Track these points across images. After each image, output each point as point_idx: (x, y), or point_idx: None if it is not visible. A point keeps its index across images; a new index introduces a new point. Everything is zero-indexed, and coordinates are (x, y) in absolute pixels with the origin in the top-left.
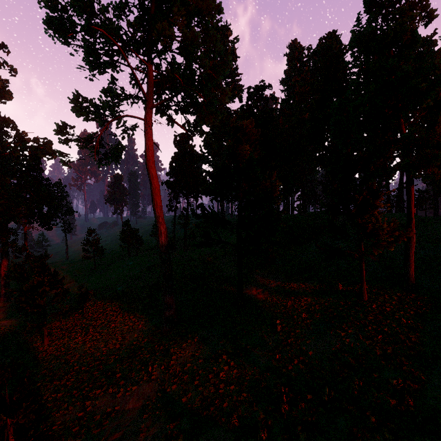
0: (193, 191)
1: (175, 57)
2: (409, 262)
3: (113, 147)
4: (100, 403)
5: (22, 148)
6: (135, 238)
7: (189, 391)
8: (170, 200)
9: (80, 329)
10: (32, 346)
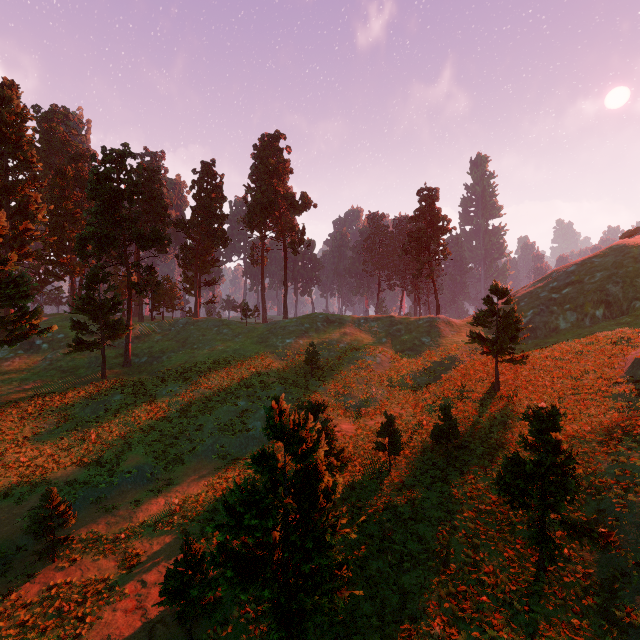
0: None
1: None
2: (129, 348)
3: None
4: None
5: None
6: None
7: None
8: None
9: None
10: None
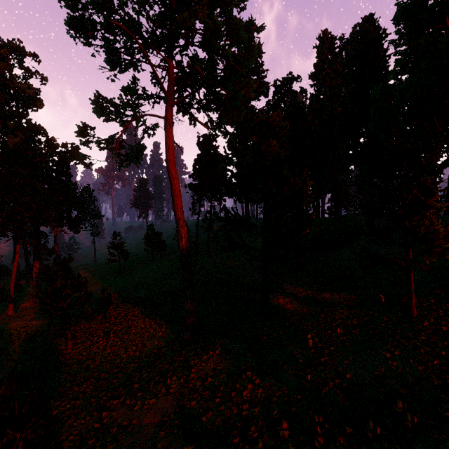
0: (216, 194)
1: (196, 52)
2: None
3: (132, 147)
4: (117, 415)
5: (51, 154)
6: (158, 242)
7: (210, 410)
8: (193, 203)
9: (102, 333)
10: (56, 348)
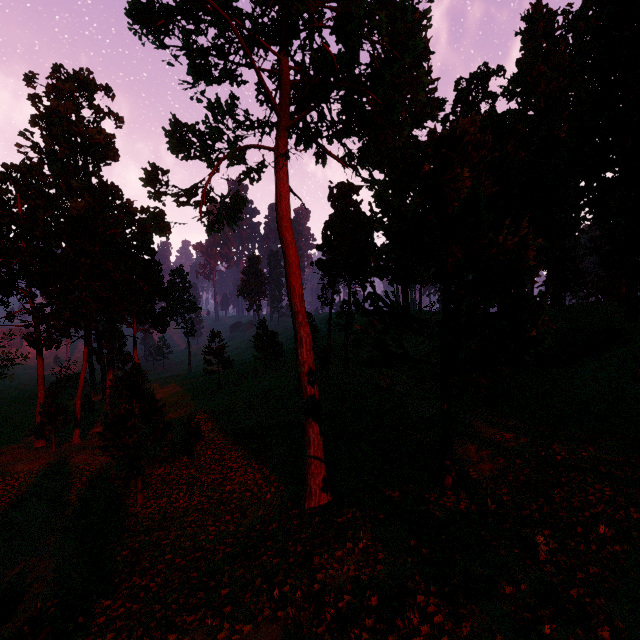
0: (358, 274)
1: (326, 41)
2: None
3: (223, 197)
4: None
5: (128, 222)
6: (273, 346)
7: None
8: (323, 288)
9: (185, 486)
10: (122, 502)
